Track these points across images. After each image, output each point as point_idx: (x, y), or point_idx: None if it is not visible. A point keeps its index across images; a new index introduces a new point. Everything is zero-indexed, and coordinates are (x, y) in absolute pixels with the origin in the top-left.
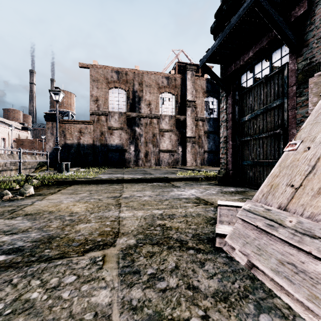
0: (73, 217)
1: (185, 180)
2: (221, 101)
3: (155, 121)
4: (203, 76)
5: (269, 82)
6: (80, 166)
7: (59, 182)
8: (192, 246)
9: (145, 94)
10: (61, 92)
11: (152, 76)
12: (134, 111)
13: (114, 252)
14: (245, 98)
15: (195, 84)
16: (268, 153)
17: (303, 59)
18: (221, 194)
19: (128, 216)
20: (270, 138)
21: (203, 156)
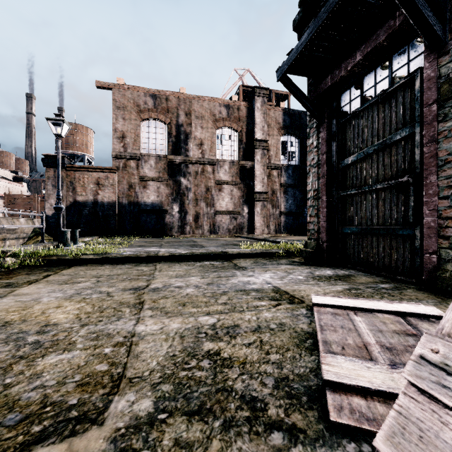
0: (43, 337)
1: (254, 257)
2: (309, 135)
3: (209, 169)
4: (279, 105)
5: (387, 102)
6: (98, 235)
7: (51, 261)
8: (277, 418)
9: (194, 129)
10: (65, 121)
11: (205, 103)
12: (178, 154)
13: (95, 445)
14: (347, 128)
15: (268, 115)
16: (386, 214)
17: (450, 59)
18: (314, 282)
19: (150, 333)
20: (390, 191)
21: (278, 219)
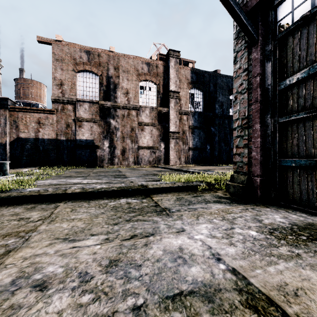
0: None
1: (175, 191)
2: (236, 60)
3: (133, 113)
4: (188, 65)
5: None
6: (39, 166)
7: None
8: None
9: (121, 81)
10: None
11: (130, 60)
12: (108, 100)
13: None
14: (288, 43)
15: (179, 73)
16: None
17: None
18: (287, 249)
19: None
20: None
21: (187, 153)
